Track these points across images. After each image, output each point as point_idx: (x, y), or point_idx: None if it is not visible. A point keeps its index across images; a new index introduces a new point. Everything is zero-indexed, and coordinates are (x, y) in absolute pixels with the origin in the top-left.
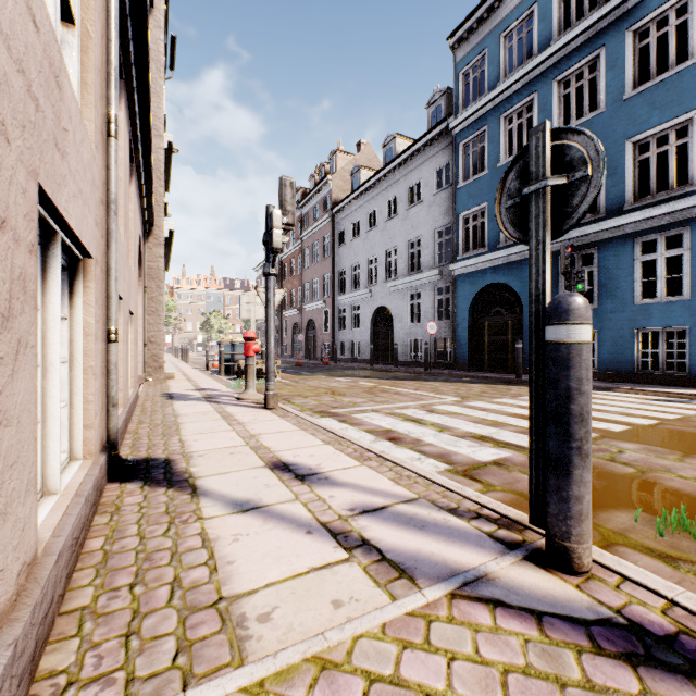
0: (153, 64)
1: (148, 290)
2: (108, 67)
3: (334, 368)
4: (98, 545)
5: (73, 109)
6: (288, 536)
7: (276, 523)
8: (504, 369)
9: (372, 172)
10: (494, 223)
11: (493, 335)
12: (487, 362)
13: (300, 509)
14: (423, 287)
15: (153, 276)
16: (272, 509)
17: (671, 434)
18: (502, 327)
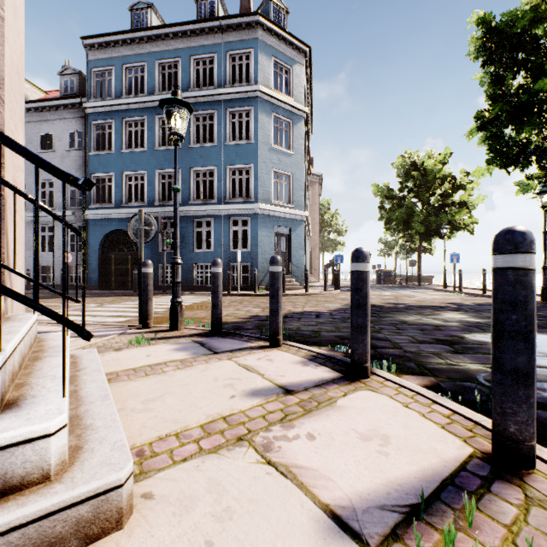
0: None
1: None
2: None
3: None
4: None
5: None
6: None
7: None
8: (126, 287)
9: None
10: (119, 189)
11: (118, 265)
12: (114, 283)
13: None
14: (56, 223)
15: None
16: None
17: (194, 306)
18: (125, 260)
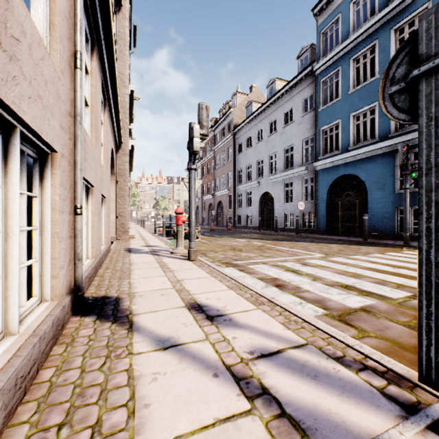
0: (122, 42)
1: (118, 183)
2: (75, 19)
3: (235, 232)
4: (48, 376)
5: (28, 27)
6: (198, 378)
7: (189, 363)
8: (352, 234)
9: (259, 104)
10: (345, 133)
11: (344, 210)
12: (340, 229)
13: (209, 349)
14: (294, 179)
15: (122, 174)
16: (186, 348)
17: None
18: (352, 205)
